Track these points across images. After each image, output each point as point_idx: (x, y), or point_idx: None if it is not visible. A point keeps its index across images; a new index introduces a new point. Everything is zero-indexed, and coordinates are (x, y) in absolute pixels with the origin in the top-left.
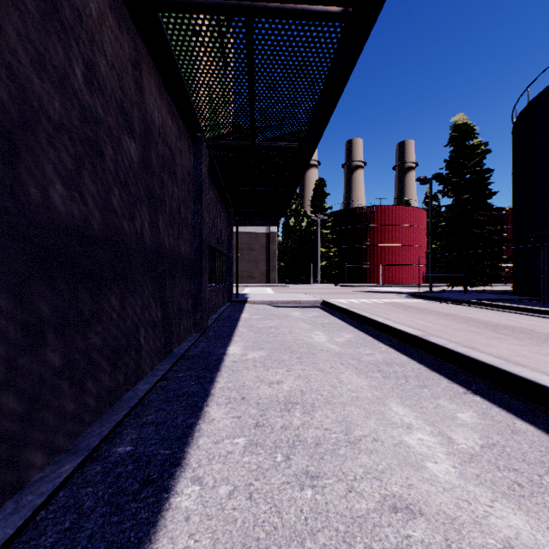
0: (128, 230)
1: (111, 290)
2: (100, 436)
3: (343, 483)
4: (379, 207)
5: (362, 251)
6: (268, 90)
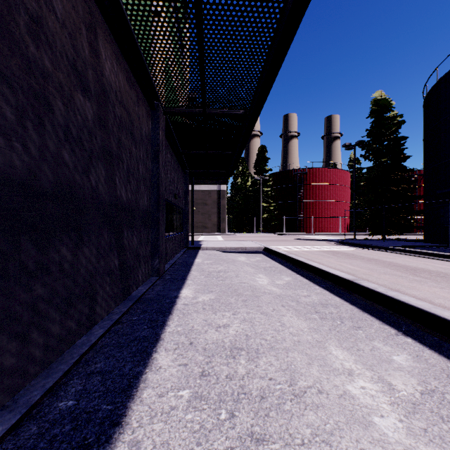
0: (81, 183)
1: (62, 241)
2: (43, 389)
3: (290, 449)
4: (311, 169)
5: (297, 206)
6: (216, 60)
